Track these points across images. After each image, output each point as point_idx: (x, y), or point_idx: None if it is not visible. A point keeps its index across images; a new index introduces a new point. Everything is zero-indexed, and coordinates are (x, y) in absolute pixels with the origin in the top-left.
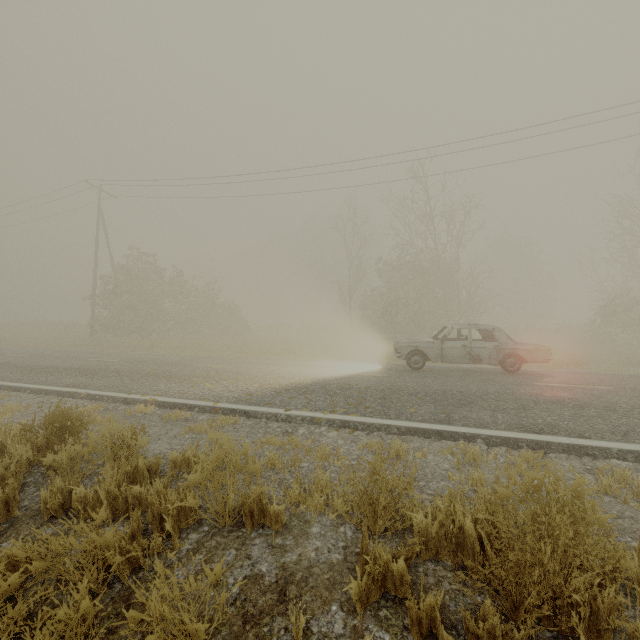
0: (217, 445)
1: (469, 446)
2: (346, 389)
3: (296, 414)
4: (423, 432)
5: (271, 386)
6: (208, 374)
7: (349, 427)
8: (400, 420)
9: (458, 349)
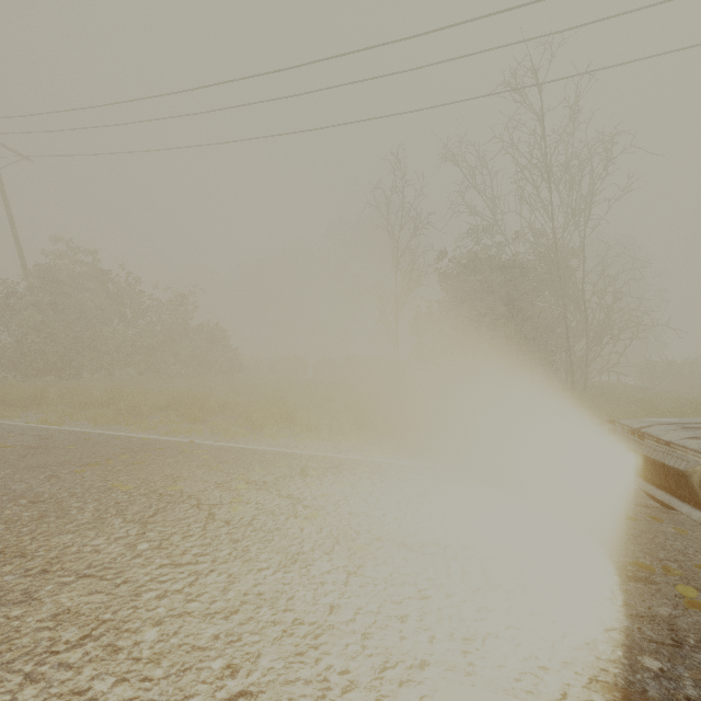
0: None
1: None
2: None
3: None
4: None
5: None
6: None
7: None
8: None
9: None
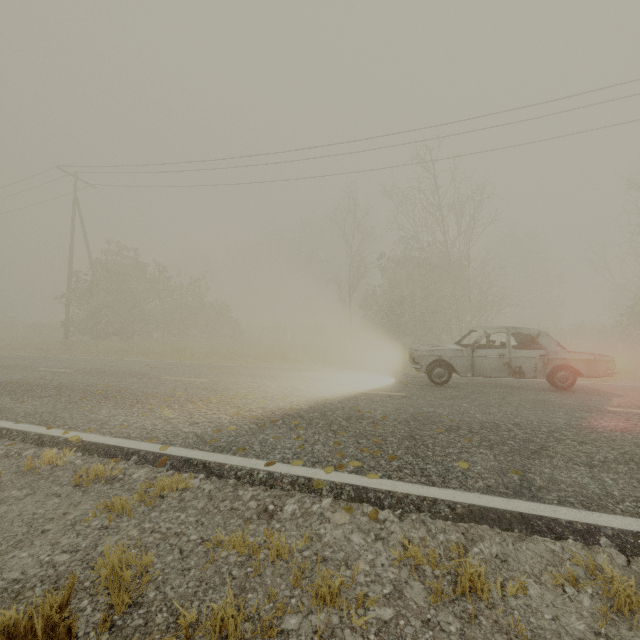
0: (114, 581)
1: (590, 555)
2: (355, 419)
3: (282, 472)
4: (496, 517)
5: (252, 414)
6: (173, 392)
7: (368, 501)
8: (450, 488)
9: (493, 359)
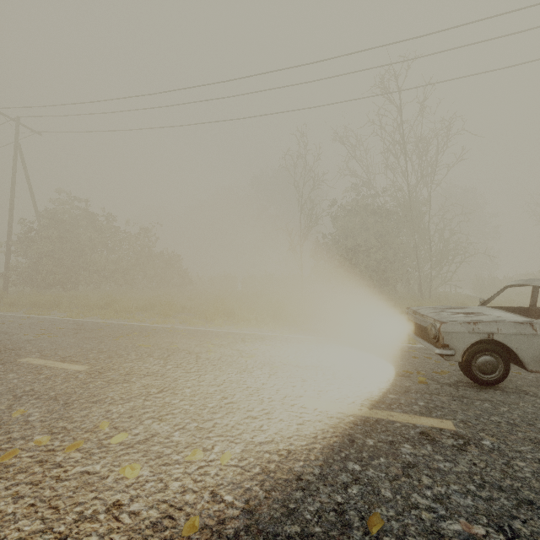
0: None
1: None
2: None
3: None
4: None
5: None
6: None
7: None
8: None
9: None
